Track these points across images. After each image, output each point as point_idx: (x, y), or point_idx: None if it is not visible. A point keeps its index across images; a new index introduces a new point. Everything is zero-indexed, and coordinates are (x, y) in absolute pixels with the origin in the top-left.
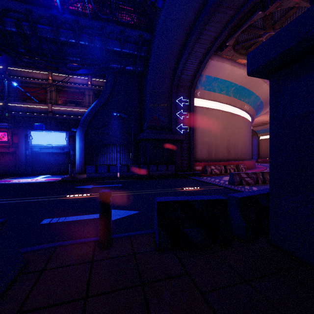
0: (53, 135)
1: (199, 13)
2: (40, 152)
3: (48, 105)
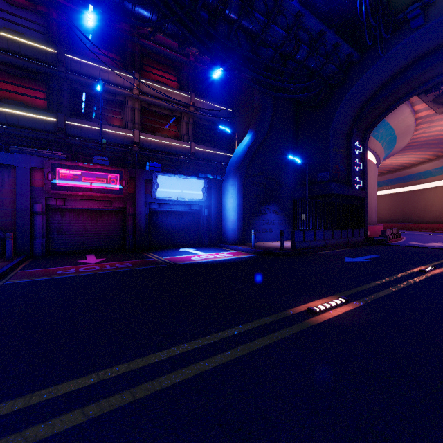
0: (186, 183)
1: (441, 47)
2: (158, 210)
3: (134, 131)
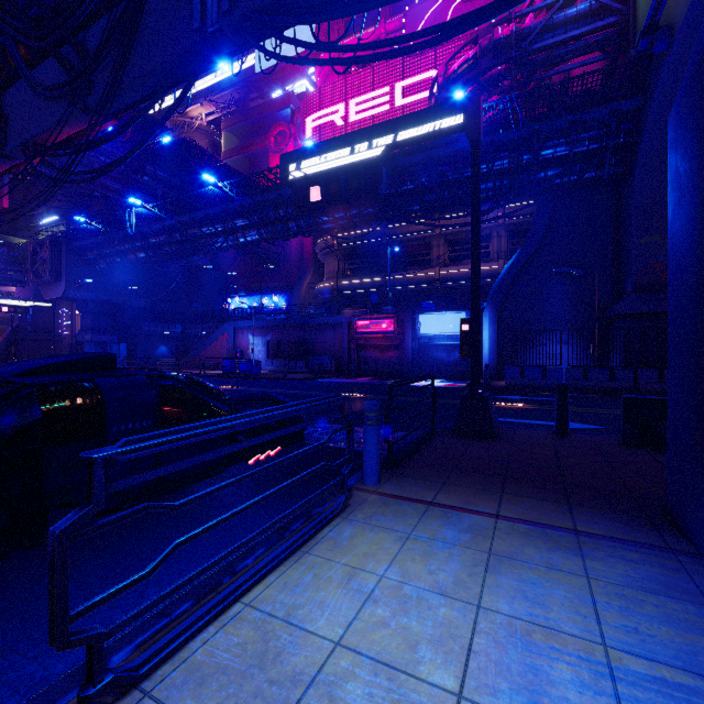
0: (447, 318)
1: None
2: (429, 344)
3: (434, 269)
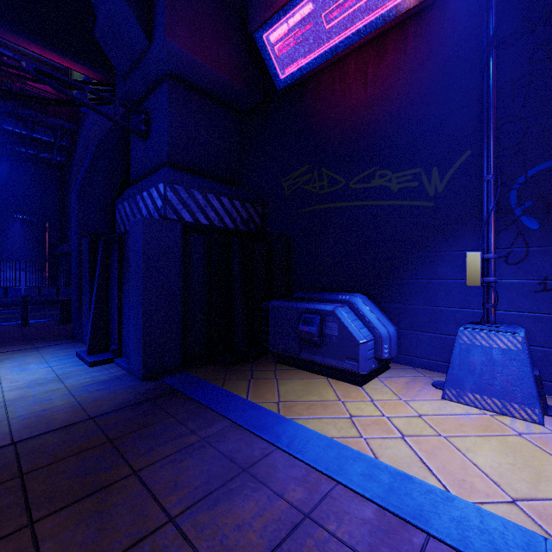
0: None
1: None
2: None
3: None
